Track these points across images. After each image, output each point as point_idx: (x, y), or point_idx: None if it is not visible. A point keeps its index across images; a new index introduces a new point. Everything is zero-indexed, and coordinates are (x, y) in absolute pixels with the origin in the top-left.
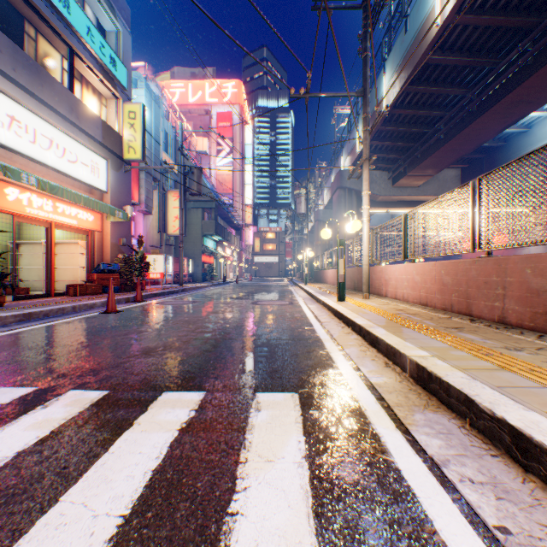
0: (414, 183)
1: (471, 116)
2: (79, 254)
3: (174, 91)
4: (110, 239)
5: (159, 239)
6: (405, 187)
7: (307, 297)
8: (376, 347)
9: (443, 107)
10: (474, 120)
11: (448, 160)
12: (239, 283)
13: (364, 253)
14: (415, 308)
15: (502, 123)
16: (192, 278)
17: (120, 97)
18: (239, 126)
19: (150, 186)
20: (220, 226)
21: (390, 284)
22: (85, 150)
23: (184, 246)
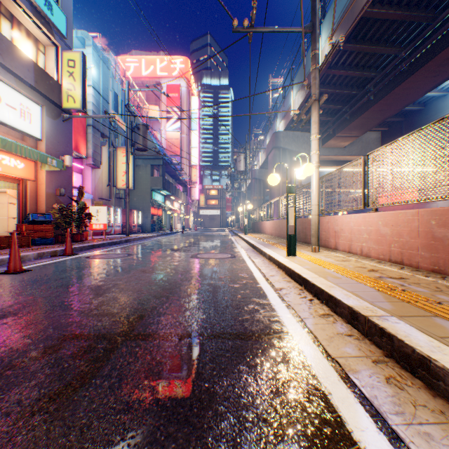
0: (341, 144)
1: (403, 75)
2: (9, 204)
3: (129, 65)
4: (45, 189)
5: (108, 192)
6: (333, 148)
7: (249, 249)
8: (422, 377)
9: (374, 68)
10: (407, 78)
11: (374, 121)
12: (185, 233)
13: (313, 202)
14: (389, 268)
15: (432, 82)
16: (142, 228)
17: (57, 43)
18: (186, 96)
19: (98, 141)
20: (167, 182)
21: (341, 236)
22: (11, 92)
23: (134, 199)
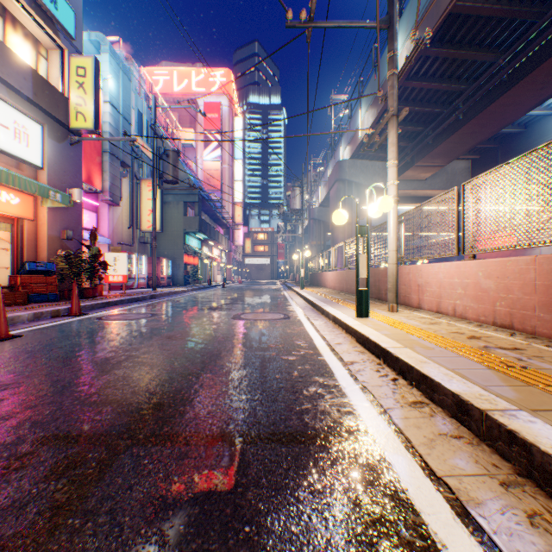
0: (421, 175)
1: (501, 87)
2: (0, 249)
3: (158, 78)
4: (47, 231)
5: (130, 236)
6: (411, 180)
7: (307, 307)
8: None
9: (464, 80)
10: (506, 91)
11: (464, 146)
12: (227, 286)
13: (390, 247)
14: (495, 334)
15: (537, 96)
16: (172, 281)
17: (63, 46)
18: (228, 118)
19: (117, 172)
20: (204, 223)
21: (427, 290)
22: (2, 106)
23: (163, 245)
